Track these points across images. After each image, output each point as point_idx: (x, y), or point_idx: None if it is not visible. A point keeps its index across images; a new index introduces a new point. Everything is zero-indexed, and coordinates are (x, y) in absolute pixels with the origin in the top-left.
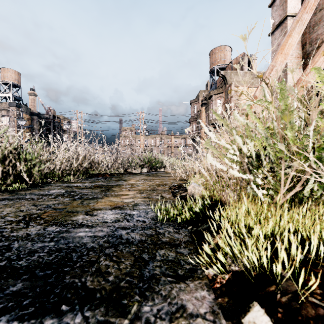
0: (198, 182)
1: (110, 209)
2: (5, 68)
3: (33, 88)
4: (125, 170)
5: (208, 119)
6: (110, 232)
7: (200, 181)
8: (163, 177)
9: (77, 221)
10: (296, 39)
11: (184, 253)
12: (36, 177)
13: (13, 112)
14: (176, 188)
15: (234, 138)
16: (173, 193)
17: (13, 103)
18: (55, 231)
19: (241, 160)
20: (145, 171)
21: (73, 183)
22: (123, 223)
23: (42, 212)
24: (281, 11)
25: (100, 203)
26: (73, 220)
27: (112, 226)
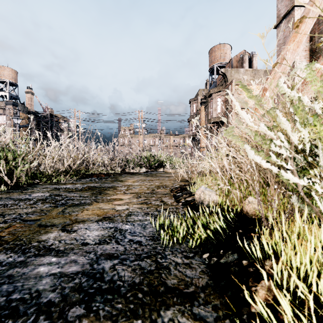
0: (214, 187)
1: (97, 221)
2: (2, 66)
3: (30, 86)
4: (123, 169)
5: (207, 118)
6: (86, 265)
7: (216, 186)
8: (163, 178)
9: (45, 242)
10: (310, 25)
11: (207, 320)
12: (20, 178)
13: (10, 111)
14: (179, 191)
15: (278, 121)
16: (176, 197)
17: (9, 101)
18: (5, 263)
19: (293, 155)
20: (144, 171)
21: (63, 184)
22: (109, 245)
23: (6, 226)
24: (288, 2)
25: (86, 212)
26: (40, 241)
27: (92, 252)
